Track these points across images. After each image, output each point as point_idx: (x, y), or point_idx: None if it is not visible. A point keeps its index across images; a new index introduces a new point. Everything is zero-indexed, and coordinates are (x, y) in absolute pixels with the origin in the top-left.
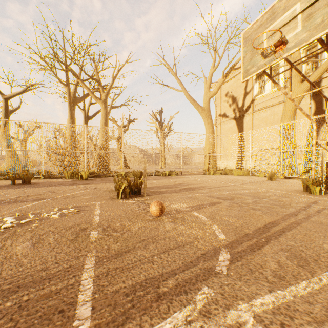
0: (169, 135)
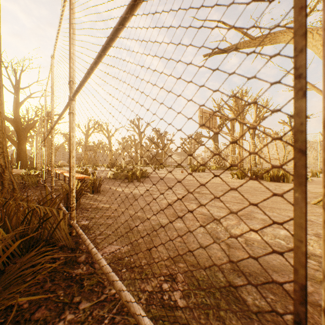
0: None
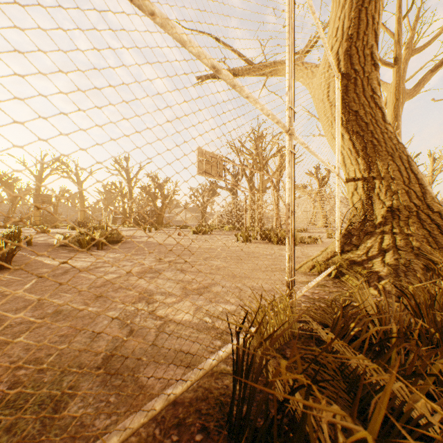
0: None
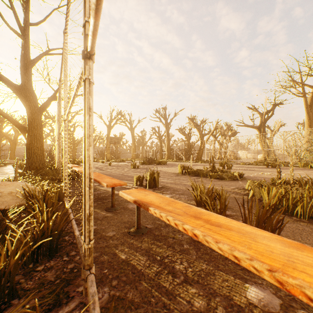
0: None
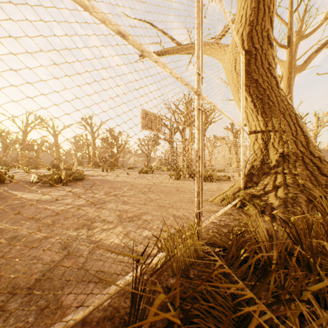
0: (325, 126)
